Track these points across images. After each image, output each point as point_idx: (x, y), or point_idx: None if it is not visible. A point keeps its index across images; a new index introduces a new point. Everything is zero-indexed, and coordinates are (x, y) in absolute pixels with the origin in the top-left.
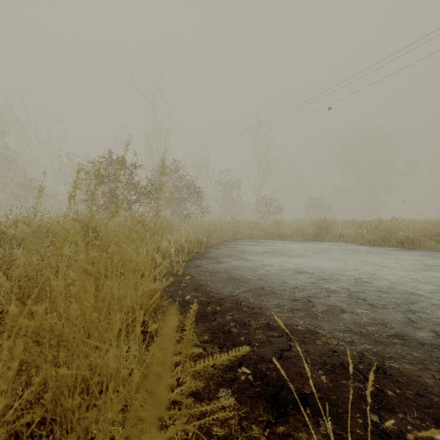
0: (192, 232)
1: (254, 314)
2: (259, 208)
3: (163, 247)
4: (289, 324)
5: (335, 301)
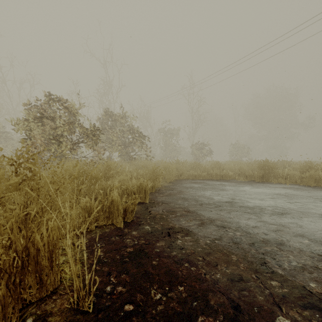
0: (135, 174)
1: None
2: (194, 151)
3: (44, 233)
4: None
5: None
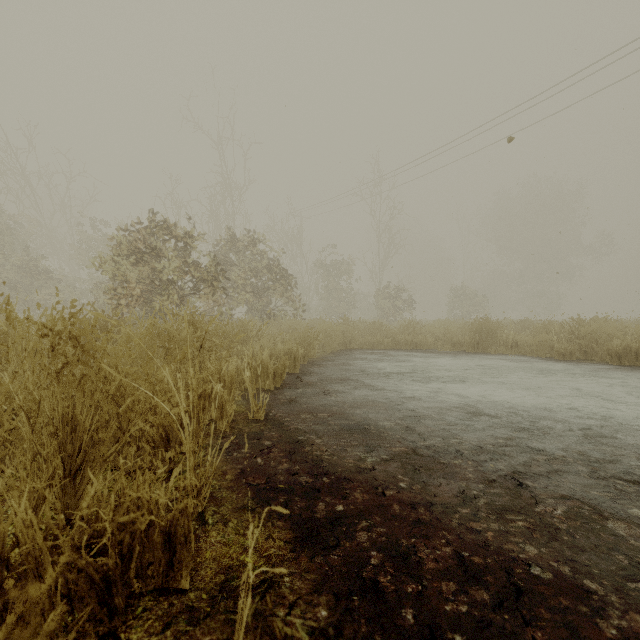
0: (280, 339)
1: (419, 525)
2: (380, 303)
3: (230, 369)
4: (508, 557)
5: (571, 484)
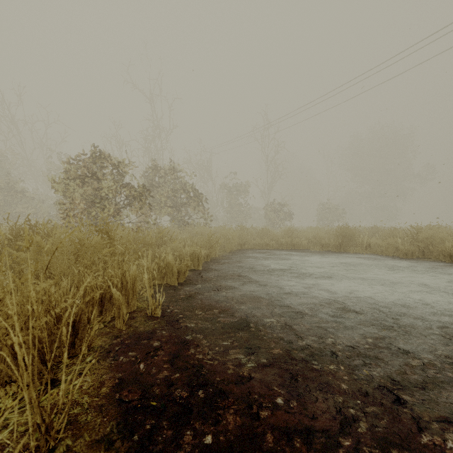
0: (189, 242)
1: None
2: (268, 214)
3: (131, 272)
4: None
5: (448, 397)
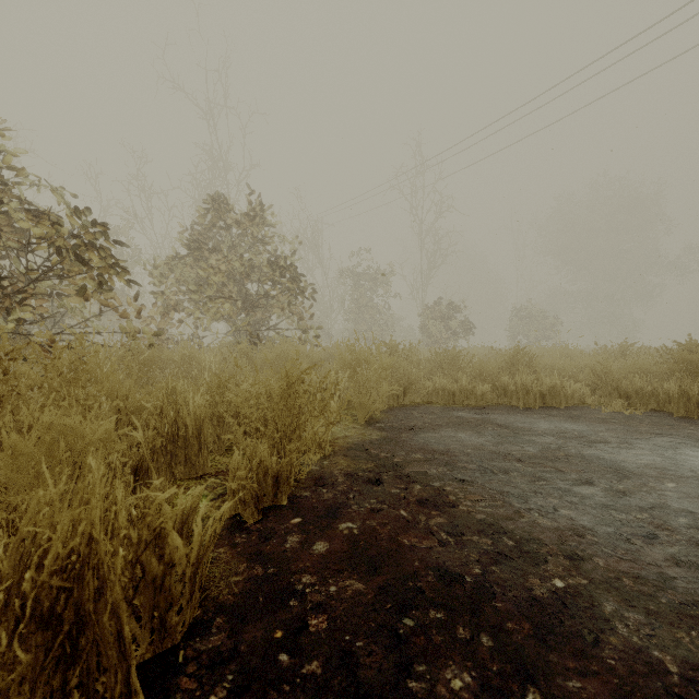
0: (202, 404)
1: None
2: (428, 324)
3: None
4: None
5: None
